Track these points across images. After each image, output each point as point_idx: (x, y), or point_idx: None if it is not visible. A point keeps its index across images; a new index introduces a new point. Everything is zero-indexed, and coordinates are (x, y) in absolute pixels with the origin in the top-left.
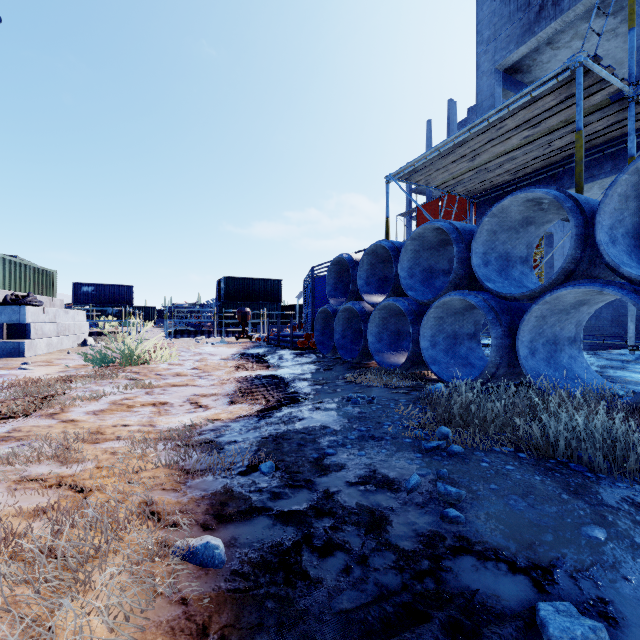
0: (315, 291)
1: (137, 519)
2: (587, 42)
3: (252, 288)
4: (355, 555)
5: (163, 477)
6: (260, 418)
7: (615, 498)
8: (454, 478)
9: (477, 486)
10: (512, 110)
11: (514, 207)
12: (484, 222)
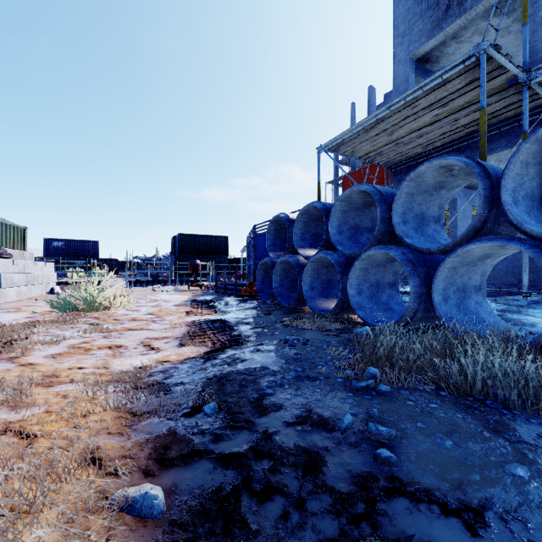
0: (257, 246)
1: (79, 467)
2: (485, 38)
3: (203, 243)
4: (293, 499)
5: (110, 420)
6: (206, 360)
7: (531, 435)
8: (383, 417)
9: (405, 424)
10: (425, 91)
11: (429, 173)
12: (403, 186)
